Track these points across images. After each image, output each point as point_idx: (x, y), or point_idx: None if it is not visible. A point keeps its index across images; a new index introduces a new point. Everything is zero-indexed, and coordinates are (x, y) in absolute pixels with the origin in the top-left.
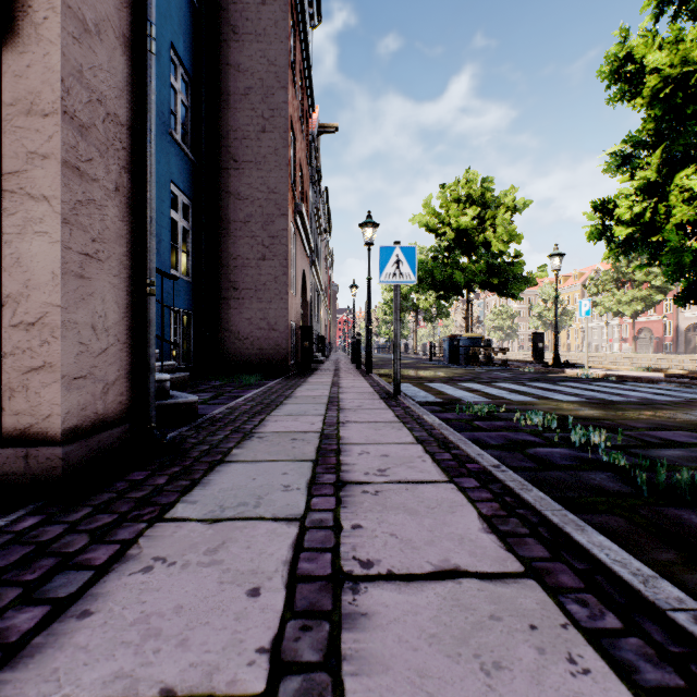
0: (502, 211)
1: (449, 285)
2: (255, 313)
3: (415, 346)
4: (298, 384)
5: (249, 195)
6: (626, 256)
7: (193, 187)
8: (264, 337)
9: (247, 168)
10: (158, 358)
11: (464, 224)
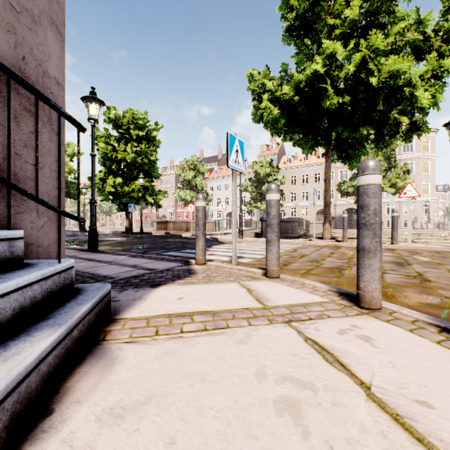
0: (66, 156)
1: None
2: None
3: None
4: None
5: None
6: None
7: None
8: None
9: None
10: None
11: None
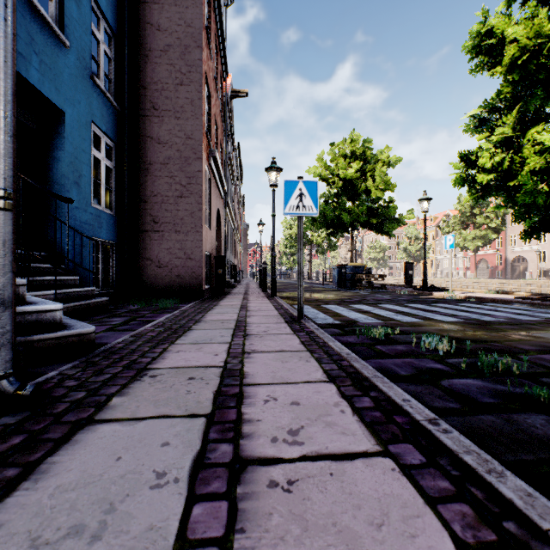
0: (380, 165)
1: (337, 224)
2: (173, 244)
3: (310, 273)
4: (210, 308)
5: (168, 140)
6: (484, 200)
7: (116, 130)
8: (181, 265)
9: (166, 116)
10: (77, 284)
11: (350, 175)
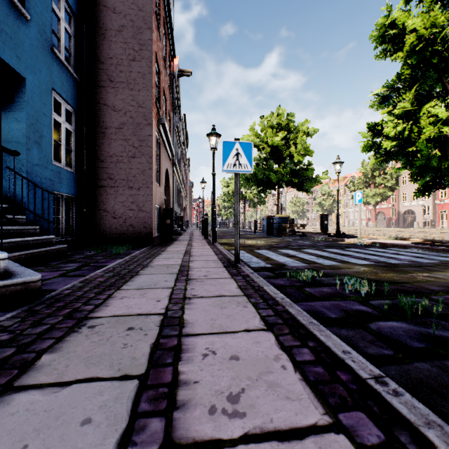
0: (301, 135)
1: (266, 183)
2: (127, 197)
3: (243, 223)
4: (158, 253)
5: (123, 108)
6: (386, 163)
7: (75, 98)
8: (134, 216)
9: (121, 87)
10: (37, 233)
11: (276, 142)
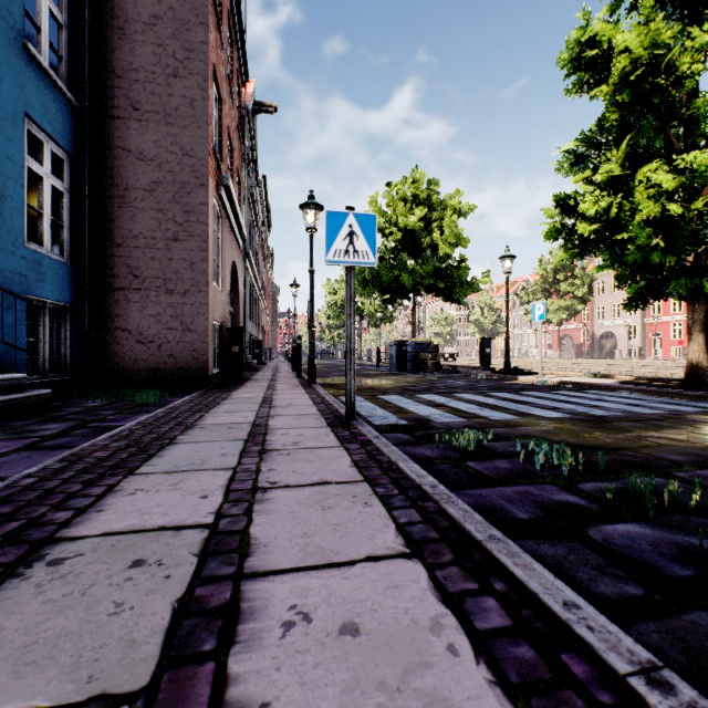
0: (449, 213)
1: (396, 288)
2: (164, 308)
3: (360, 352)
4: (216, 403)
5: (156, 156)
6: (581, 258)
7: (70, 135)
8: (176, 339)
9: (153, 120)
10: None
11: (412, 225)
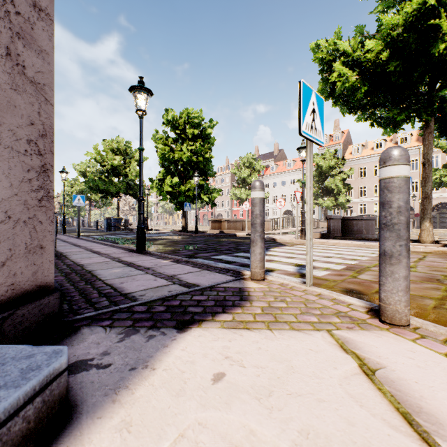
0: (133, 162)
1: (108, 192)
2: None
3: (89, 222)
4: None
5: None
6: None
7: None
8: None
9: None
10: None
11: (115, 164)
